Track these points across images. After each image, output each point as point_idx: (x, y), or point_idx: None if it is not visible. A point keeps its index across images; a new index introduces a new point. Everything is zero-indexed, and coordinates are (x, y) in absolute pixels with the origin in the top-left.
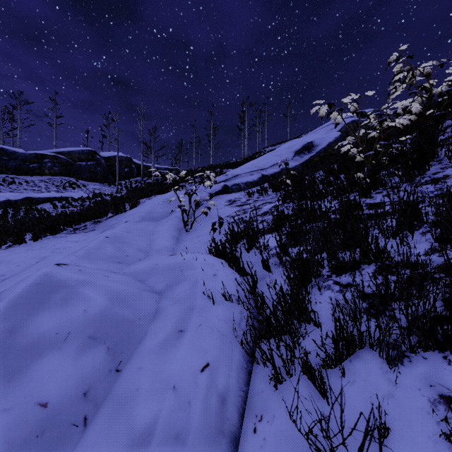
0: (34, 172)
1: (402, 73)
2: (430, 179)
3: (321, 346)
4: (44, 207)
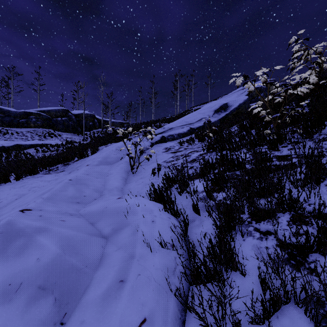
0: (22, 125)
1: (299, 51)
2: (326, 136)
3: (252, 308)
4: (29, 151)
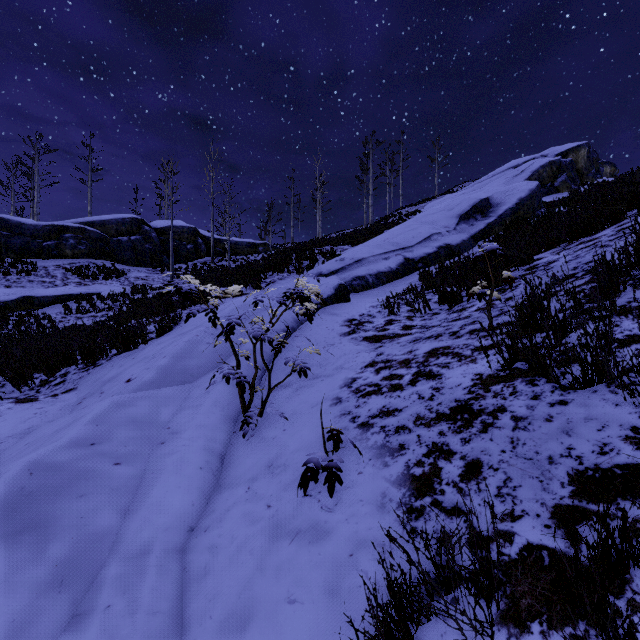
0: (49, 254)
1: None
2: None
3: None
4: (51, 311)
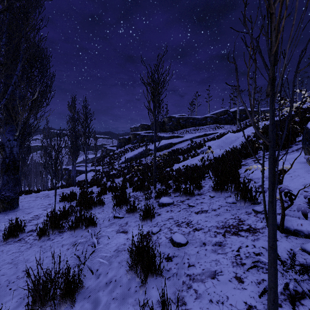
0: (204, 124)
1: None
2: None
3: None
4: (210, 136)
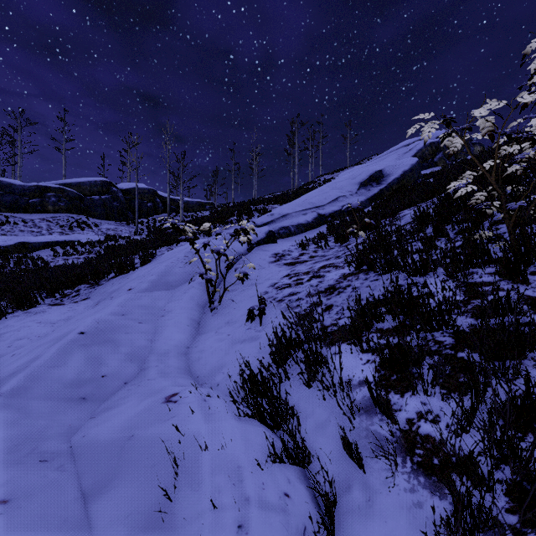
0: (34, 209)
1: None
2: None
3: None
4: (42, 254)
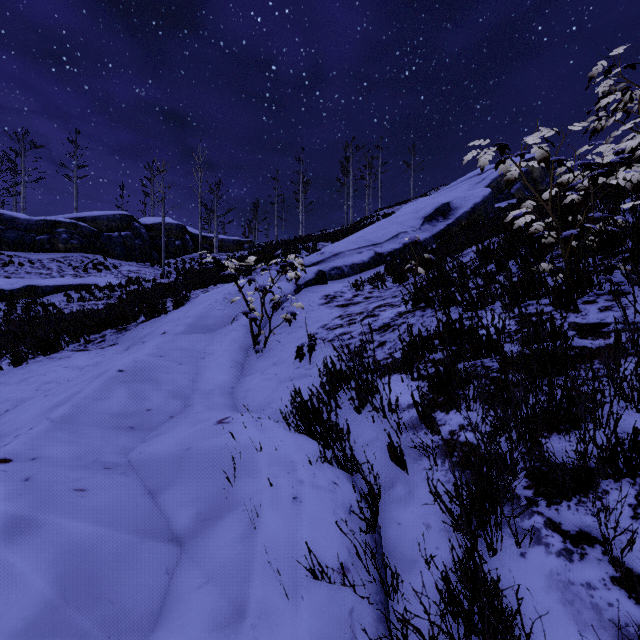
0: (42, 247)
1: (611, 94)
2: None
3: None
4: (54, 300)
